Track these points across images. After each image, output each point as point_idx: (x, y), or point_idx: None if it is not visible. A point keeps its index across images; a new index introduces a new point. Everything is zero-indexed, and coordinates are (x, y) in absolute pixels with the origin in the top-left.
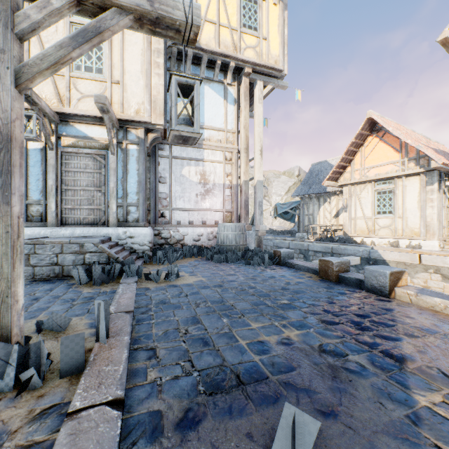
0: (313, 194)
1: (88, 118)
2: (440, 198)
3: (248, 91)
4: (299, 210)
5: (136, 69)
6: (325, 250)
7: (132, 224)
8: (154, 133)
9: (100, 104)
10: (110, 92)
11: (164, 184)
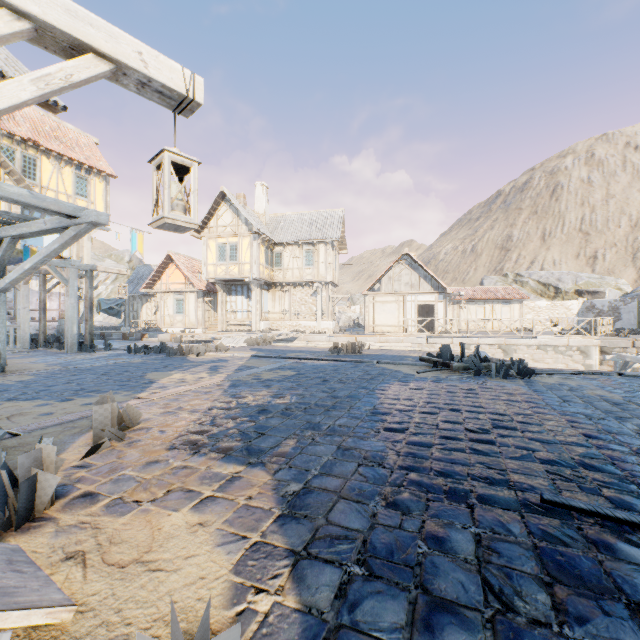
0: (137, 294)
1: None
2: (204, 306)
3: None
4: (125, 307)
5: None
6: None
7: None
8: None
9: None
10: None
11: (11, 292)
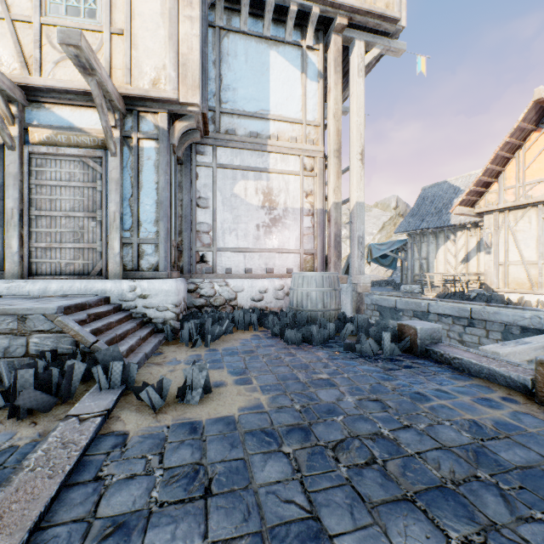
0: (428, 229)
1: (72, 96)
2: None
3: (340, 57)
4: (405, 253)
5: (153, 9)
6: (458, 313)
7: (148, 273)
8: (185, 121)
9: (71, 49)
10: (108, 48)
11: (205, 209)
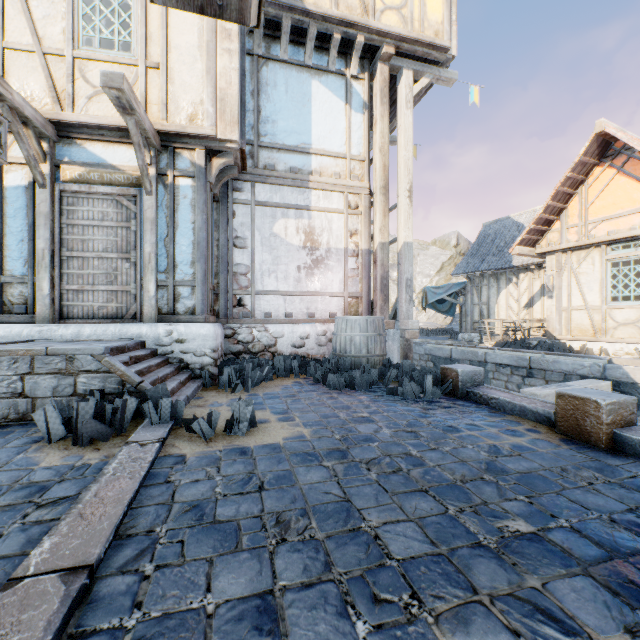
0: (488, 271)
1: (106, 132)
2: None
3: (386, 88)
4: (463, 297)
5: (190, 42)
6: (516, 362)
7: (184, 317)
8: (223, 158)
9: (114, 92)
10: (144, 83)
11: (243, 249)
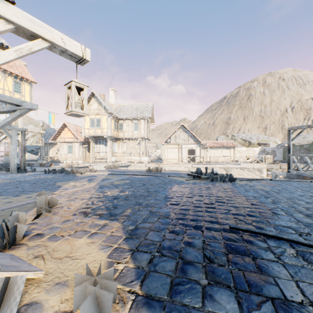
0: (47, 143)
1: None
2: (83, 149)
3: None
4: (40, 150)
5: None
6: None
7: None
8: None
9: None
10: None
11: None
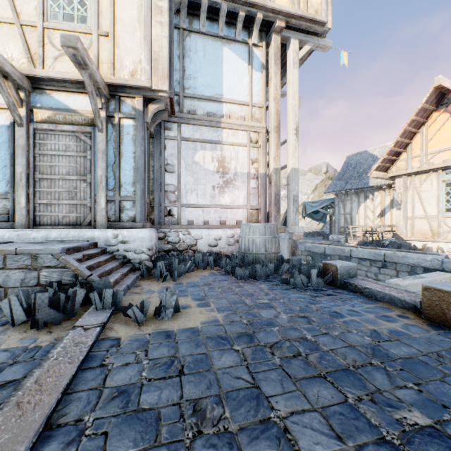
0: (351, 190)
1: (68, 84)
2: None
3: (279, 53)
4: (332, 209)
5: (131, 16)
6: (374, 257)
7: (127, 224)
8: (156, 104)
9: (70, 50)
10: (96, 47)
11: (172, 173)
